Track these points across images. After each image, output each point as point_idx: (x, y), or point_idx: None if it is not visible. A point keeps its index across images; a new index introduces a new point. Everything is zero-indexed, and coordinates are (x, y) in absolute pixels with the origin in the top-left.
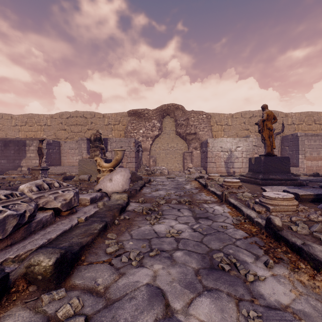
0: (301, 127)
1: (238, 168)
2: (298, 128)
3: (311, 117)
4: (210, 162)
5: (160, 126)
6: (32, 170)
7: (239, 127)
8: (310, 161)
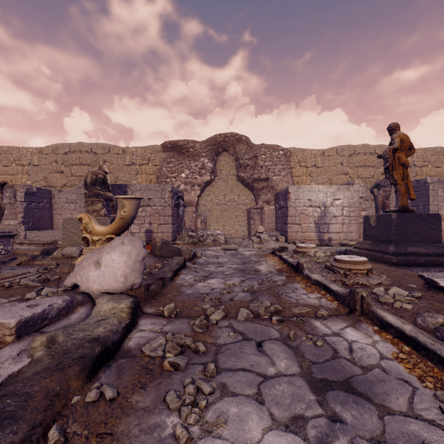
0: (425, 171)
1: (336, 233)
2: (421, 172)
3: (440, 156)
4: (292, 223)
5: (213, 168)
6: None
7: (334, 169)
8: None
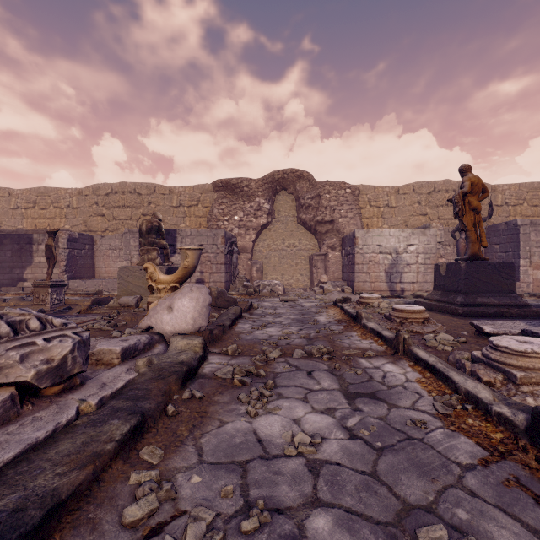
0: (520, 210)
1: (410, 283)
2: (515, 212)
3: (538, 192)
4: (359, 272)
5: (270, 209)
6: (35, 287)
7: (410, 209)
8: (539, 270)
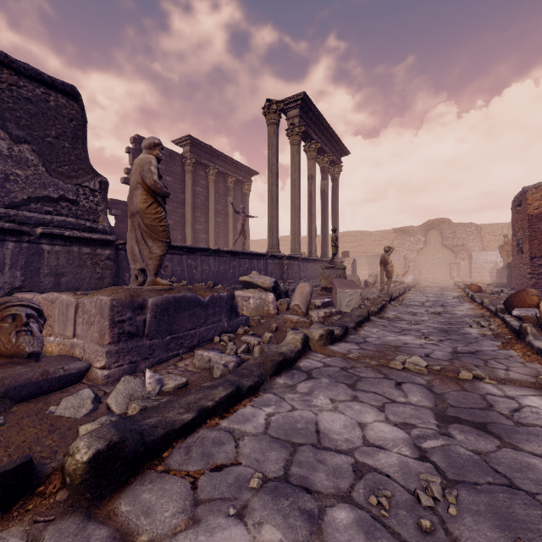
0: None
1: None
2: None
3: None
4: (473, 272)
5: (425, 240)
6: None
7: None
8: None
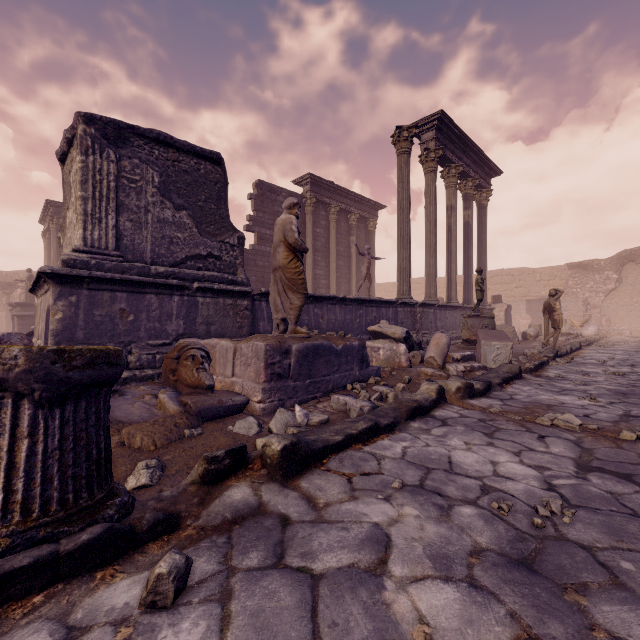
0: None
1: None
2: None
3: None
4: None
5: (618, 277)
6: None
7: None
8: None
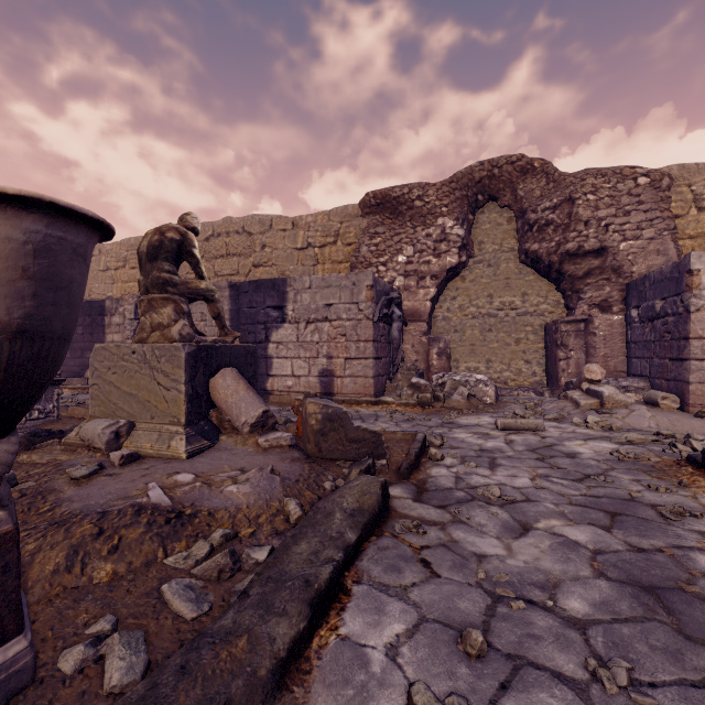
0: None
1: None
2: None
3: None
4: (703, 358)
5: (465, 237)
6: None
7: None
8: None
